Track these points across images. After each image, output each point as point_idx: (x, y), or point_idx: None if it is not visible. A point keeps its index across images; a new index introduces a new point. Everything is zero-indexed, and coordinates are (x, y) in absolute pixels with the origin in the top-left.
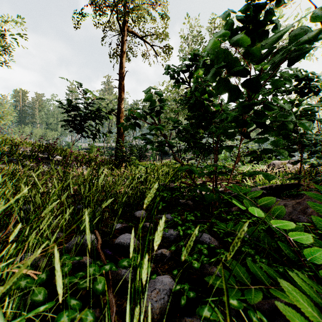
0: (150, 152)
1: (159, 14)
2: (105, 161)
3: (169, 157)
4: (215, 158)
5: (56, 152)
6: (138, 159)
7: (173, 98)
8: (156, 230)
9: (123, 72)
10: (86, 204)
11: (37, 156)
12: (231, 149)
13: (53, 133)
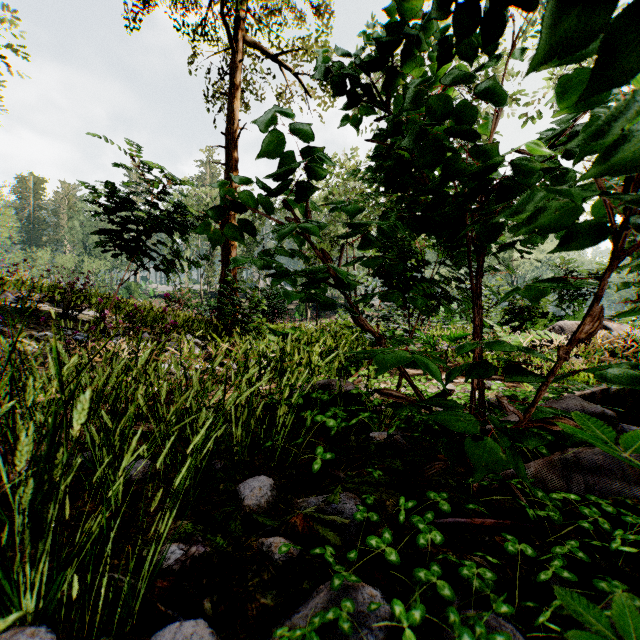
0: (294, 302)
1: (312, 7)
2: (197, 321)
3: (333, 312)
4: (479, 319)
5: (88, 301)
6: (268, 316)
7: (341, 191)
8: (304, 578)
9: (235, 131)
10: (24, 504)
11: (40, 311)
12: (545, 292)
13: (97, 264)
